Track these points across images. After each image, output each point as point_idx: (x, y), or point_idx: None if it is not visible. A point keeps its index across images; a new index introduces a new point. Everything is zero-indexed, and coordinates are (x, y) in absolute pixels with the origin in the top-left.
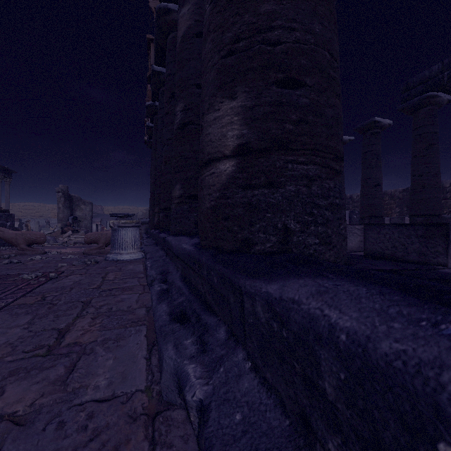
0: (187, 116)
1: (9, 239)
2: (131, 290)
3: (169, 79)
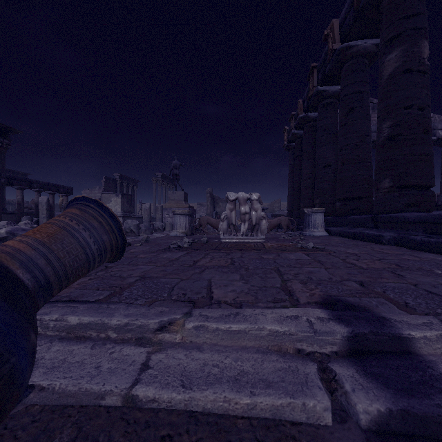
0: (395, 131)
1: (213, 224)
2: (372, 244)
3: (346, 98)
